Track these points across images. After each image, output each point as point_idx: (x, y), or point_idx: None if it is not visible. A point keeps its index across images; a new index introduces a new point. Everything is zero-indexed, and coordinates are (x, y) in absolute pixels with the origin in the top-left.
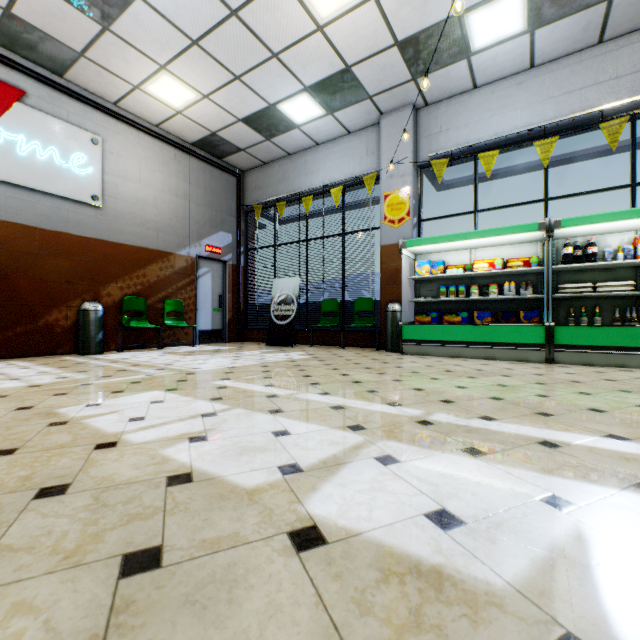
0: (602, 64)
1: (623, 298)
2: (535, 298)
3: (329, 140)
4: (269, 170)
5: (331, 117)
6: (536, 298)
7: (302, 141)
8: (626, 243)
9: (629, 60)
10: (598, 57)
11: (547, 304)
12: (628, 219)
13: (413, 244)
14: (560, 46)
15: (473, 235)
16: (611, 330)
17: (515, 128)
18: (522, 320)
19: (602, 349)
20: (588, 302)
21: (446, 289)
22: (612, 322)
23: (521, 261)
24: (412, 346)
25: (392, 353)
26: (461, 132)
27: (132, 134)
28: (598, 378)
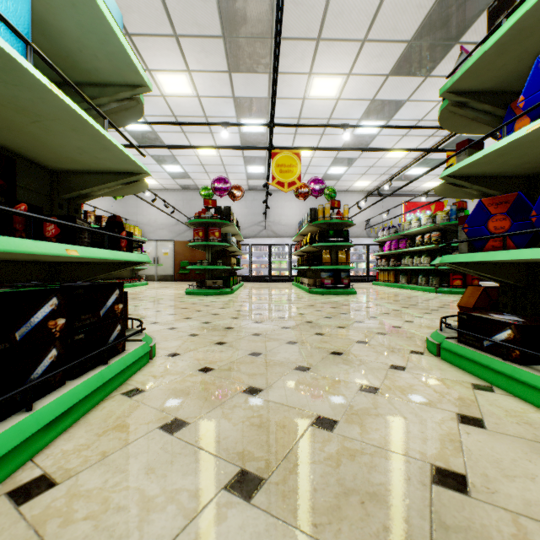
0: None
1: None
2: None
3: None
4: None
5: None
6: None
7: None
8: None
9: None
10: None
11: None
12: None
13: None
14: None
15: None
16: None
17: None
18: None
19: None
20: None
21: None
22: None
23: None
24: None
25: None
26: None
27: (476, 200)
28: None
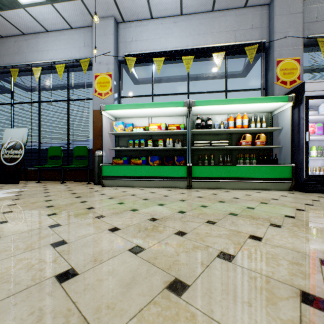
0: (213, 23)
1: (223, 150)
2: (183, 149)
3: (56, 30)
4: (6, 43)
5: (52, 7)
6: (183, 149)
7: (32, 23)
8: (224, 120)
9: (225, 24)
10: (212, 18)
11: (188, 152)
12: (227, 104)
13: (110, 108)
14: (195, 4)
15: (148, 105)
16: (219, 168)
17: (173, 48)
18: (176, 162)
19: (215, 179)
20: (208, 152)
21: (133, 141)
22: (219, 163)
23: (175, 126)
24: (109, 180)
25: (97, 185)
26: (144, 44)
27: None
28: (215, 200)
